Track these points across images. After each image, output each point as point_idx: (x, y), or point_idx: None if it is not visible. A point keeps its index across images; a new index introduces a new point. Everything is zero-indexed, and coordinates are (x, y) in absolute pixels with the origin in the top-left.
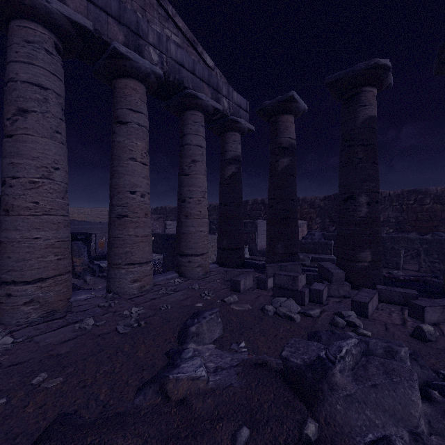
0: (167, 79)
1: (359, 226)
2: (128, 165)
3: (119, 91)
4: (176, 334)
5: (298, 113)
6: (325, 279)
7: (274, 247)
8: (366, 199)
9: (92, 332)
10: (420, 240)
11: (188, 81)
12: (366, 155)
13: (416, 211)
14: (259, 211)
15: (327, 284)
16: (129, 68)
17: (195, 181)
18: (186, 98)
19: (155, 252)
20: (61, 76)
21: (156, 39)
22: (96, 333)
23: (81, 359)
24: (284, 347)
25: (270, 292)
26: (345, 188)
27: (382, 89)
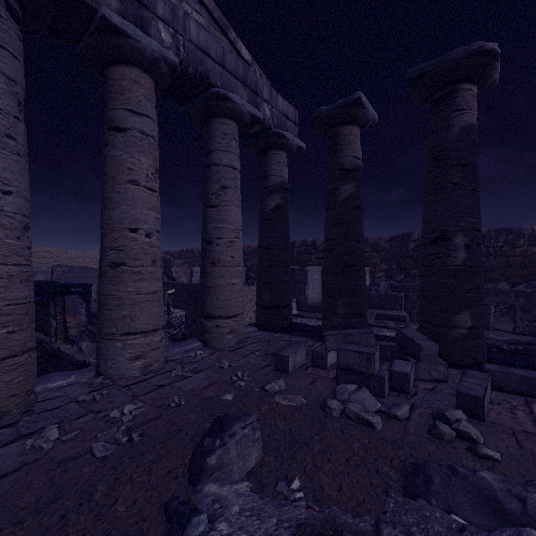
0: (185, 71)
1: (454, 278)
2: (126, 190)
3: (114, 84)
4: (188, 458)
5: (366, 124)
6: (407, 353)
7: (334, 305)
8: (464, 240)
9: (50, 456)
10: (515, 293)
11: (216, 75)
12: (463, 179)
13: (507, 256)
14: (308, 254)
15: (413, 363)
16: (128, 50)
17: (226, 214)
18: (213, 100)
19: (178, 306)
20: (17, 53)
21: (168, 12)
22: (57, 458)
23: (12, 524)
24: (379, 523)
25: (330, 372)
26: (434, 225)
27: (483, 88)
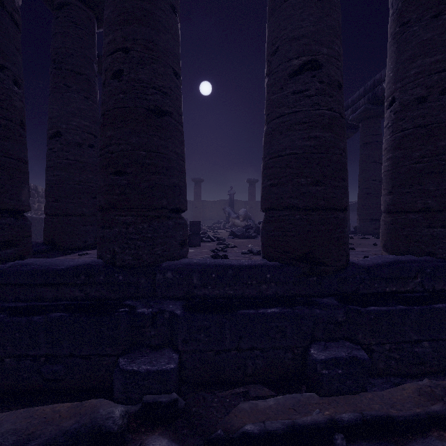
0: None
1: None
2: None
3: None
4: None
5: None
6: None
7: None
8: None
9: None
10: None
11: None
12: None
13: None
14: None
15: None
16: None
17: None
18: None
19: None
20: None
21: None
22: None
23: None
24: None
25: None
26: None
27: None
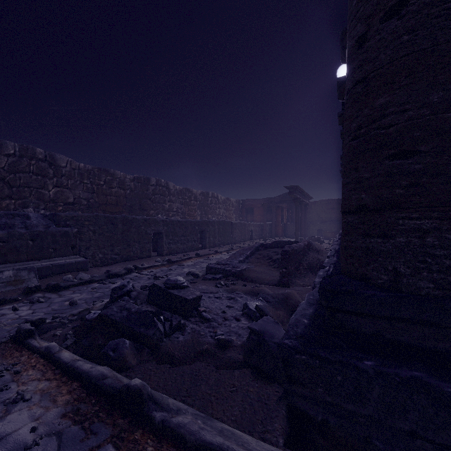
0: None
1: None
2: None
3: None
4: None
5: None
6: None
7: None
8: None
9: None
10: (163, 222)
11: None
12: None
13: (107, 194)
14: None
15: None
16: None
17: None
18: None
19: None
20: None
21: None
22: None
23: None
24: None
25: None
26: None
27: None
